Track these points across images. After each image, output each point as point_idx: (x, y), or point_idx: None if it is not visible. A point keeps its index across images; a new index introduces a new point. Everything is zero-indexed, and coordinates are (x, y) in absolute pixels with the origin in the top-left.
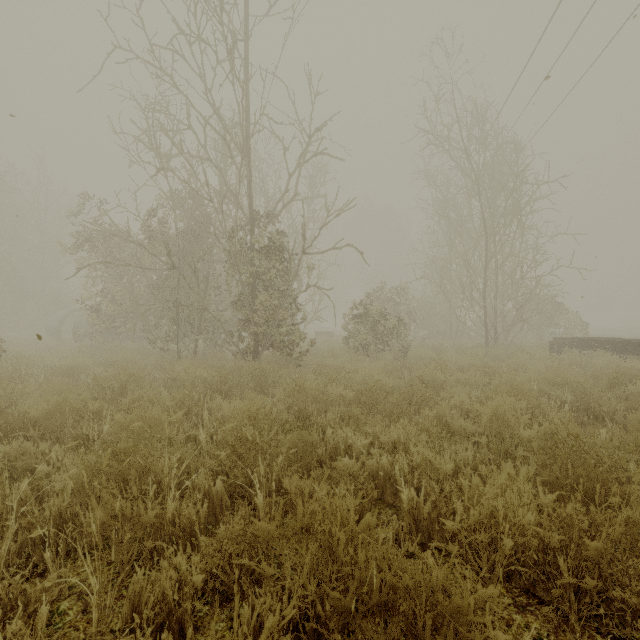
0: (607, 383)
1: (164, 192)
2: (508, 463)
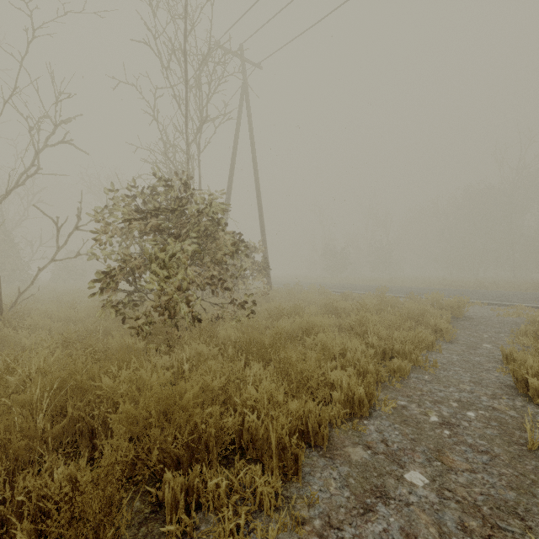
0: None
1: None
2: None
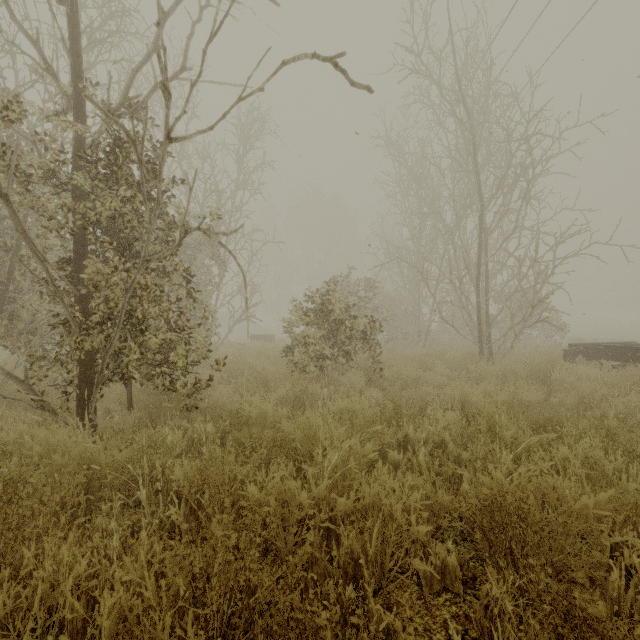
0: None
1: None
2: None
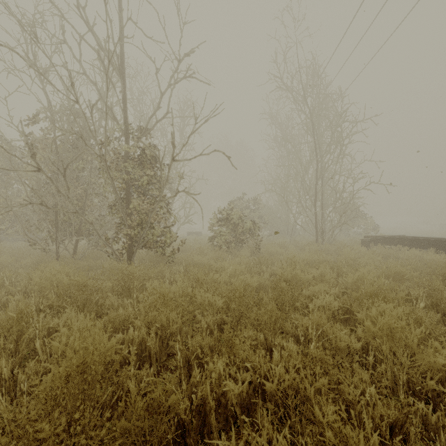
0: (438, 277)
1: (43, 104)
2: (424, 405)
